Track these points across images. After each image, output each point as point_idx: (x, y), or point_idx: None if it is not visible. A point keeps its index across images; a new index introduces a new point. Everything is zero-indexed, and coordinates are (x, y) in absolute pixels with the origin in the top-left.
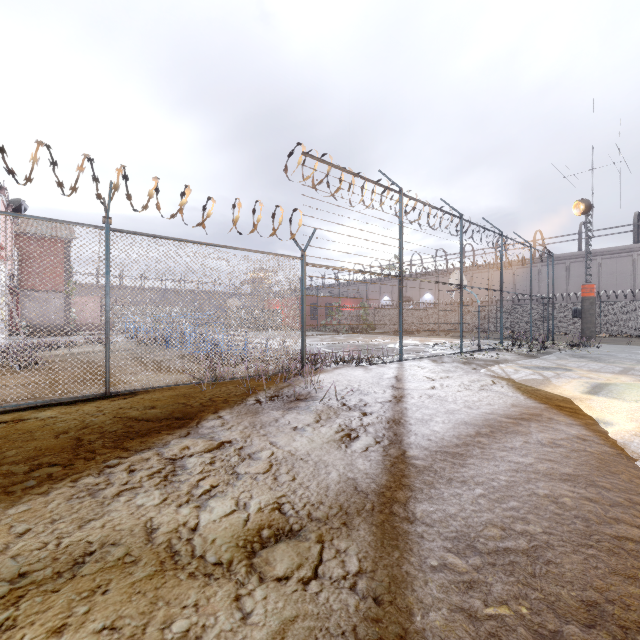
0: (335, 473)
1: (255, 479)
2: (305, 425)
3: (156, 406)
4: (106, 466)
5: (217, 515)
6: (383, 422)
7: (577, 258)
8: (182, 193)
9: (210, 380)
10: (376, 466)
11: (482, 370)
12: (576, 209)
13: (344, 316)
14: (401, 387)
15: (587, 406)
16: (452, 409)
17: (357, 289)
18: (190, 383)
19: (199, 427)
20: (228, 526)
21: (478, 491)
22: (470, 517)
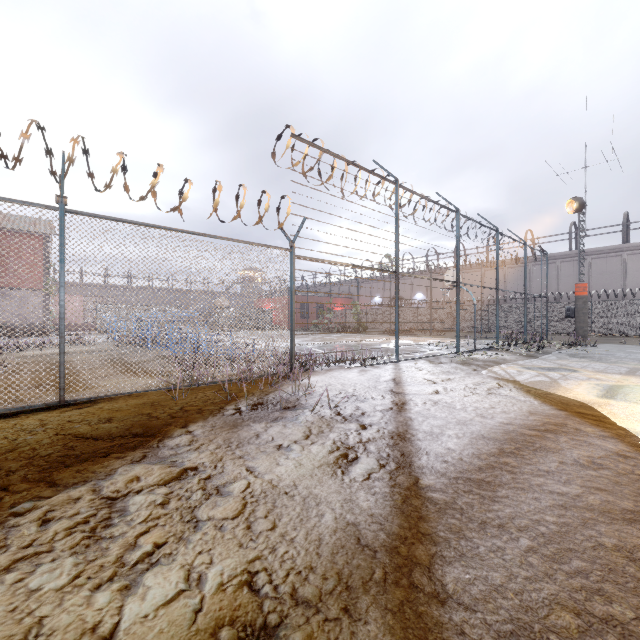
0: (330, 516)
1: (220, 529)
2: (292, 442)
3: (113, 418)
4: (11, 514)
5: (151, 605)
6: (386, 437)
7: (567, 258)
8: (155, 174)
9: (186, 385)
10: (383, 503)
11: (483, 371)
12: (569, 207)
13: (335, 316)
14: (401, 392)
15: (609, 413)
16: (464, 419)
17: (348, 288)
18: (163, 388)
19: (160, 447)
20: (165, 628)
21: (524, 543)
22: (525, 592)
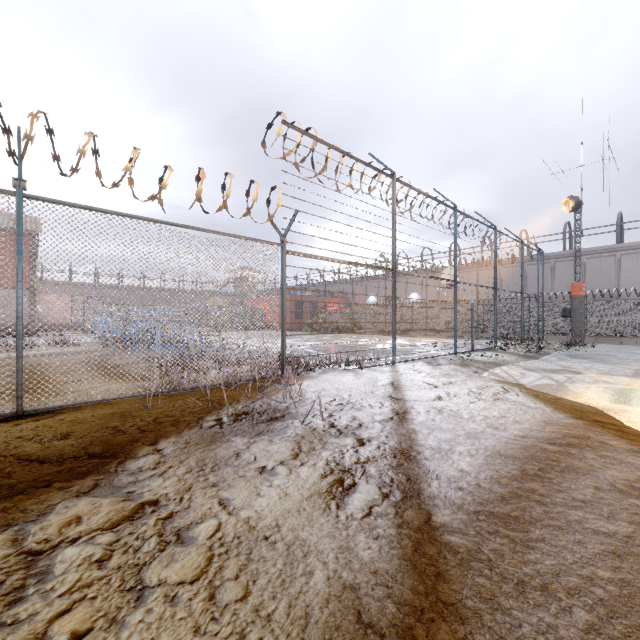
0: (320, 575)
1: (172, 601)
2: (277, 464)
3: (72, 434)
4: None
5: None
6: (388, 456)
7: (562, 258)
8: (131, 159)
9: (166, 391)
10: (389, 553)
11: (485, 374)
12: (565, 206)
13: (330, 316)
14: (401, 398)
15: (629, 421)
16: (474, 431)
17: (343, 288)
18: (139, 395)
19: (118, 472)
20: None
21: (580, 617)
22: None
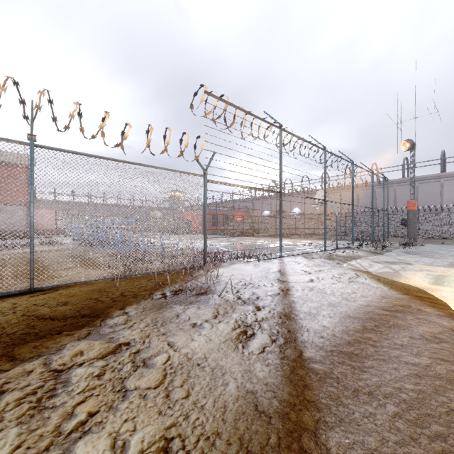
0: (233, 385)
1: (144, 398)
2: (204, 321)
3: (69, 302)
4: None
5: None
6: (275, 317)
7: (401, 183)
8: (103, 119)
9: (126, 275)
10: (275, 373)
11: (344, 264)
12: (403, 146)
13: (236, 224)
14: (285, 280)
15: (440, 296)
16: (333, 302)
17: (246, 204)
18: (109, 278)
19: (102, 325)
20: None
21: (391, 409)
22: None
